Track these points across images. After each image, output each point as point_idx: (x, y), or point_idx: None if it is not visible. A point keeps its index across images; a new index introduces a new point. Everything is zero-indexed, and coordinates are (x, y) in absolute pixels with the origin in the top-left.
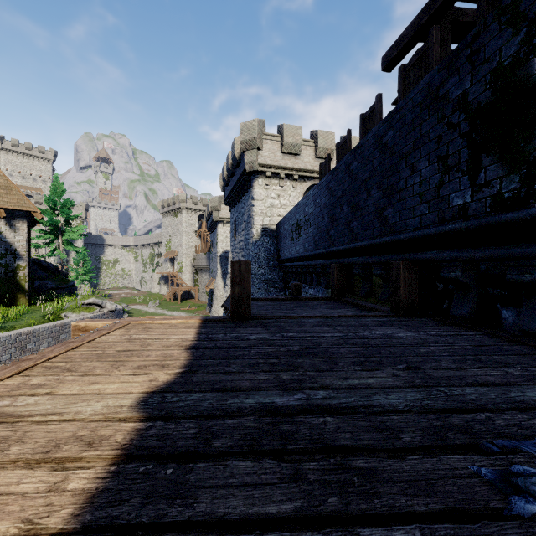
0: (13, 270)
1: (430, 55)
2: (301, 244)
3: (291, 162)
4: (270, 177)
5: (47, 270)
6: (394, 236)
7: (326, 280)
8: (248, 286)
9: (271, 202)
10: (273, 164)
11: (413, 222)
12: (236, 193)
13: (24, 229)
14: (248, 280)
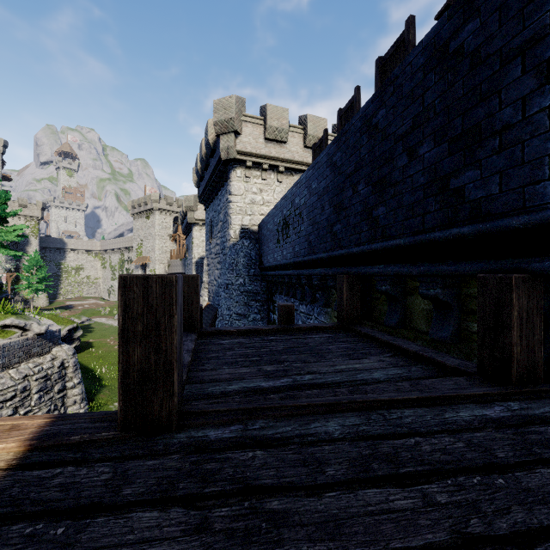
0: None
1: None
2: (290, 248)
3: (276, 151)
4: (251, 168)
5: None
6: (489, 223)
7: (324, 296)
8: (168, 340)
9: (252, 198)
10: (254, 152)
11: None
12: (211, 189)
13: None
14: (168, 324)
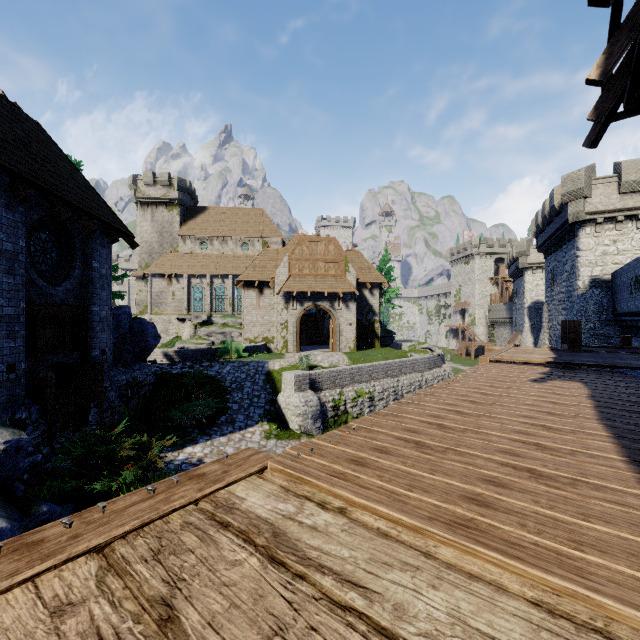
0: (372, 323)
1: None
2: None
3: (634, 201)
4: (602, 223)
5: None
6: None
7: None
8: (579, 333)
9: (603, 250)
10: (606, 209)
11: None
12: (554, 242)
13: (378, 295)
14: (579, 330)
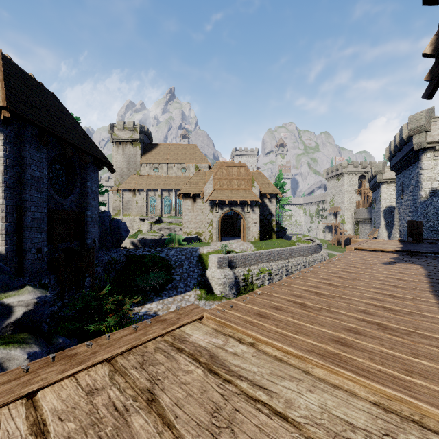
0: (271, 221)
1: None
2: None
3: None
4: None
5: None
6: None
7: None
8: (420, 230)
9: None
10: None
11: None
12: (403, 163)
13: (274, 202)
14: (420, 228)
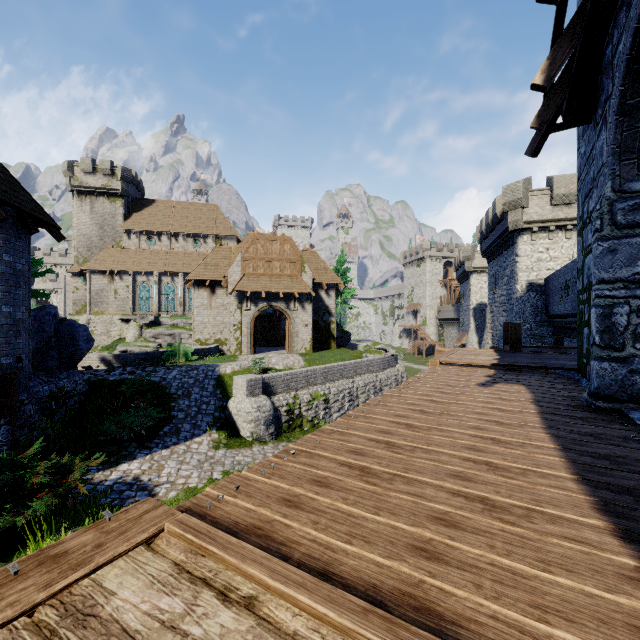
0: (329, 323)
1: None
2: (569, 303)
3: (564, 213)
4: (537, 232)
5: None
6: None
7: None
8: (519, 335)
9: (538, 256)
10: (540, 219)
11: None
12: (496, 248)
13: (334, 295)
14: (519, 332)
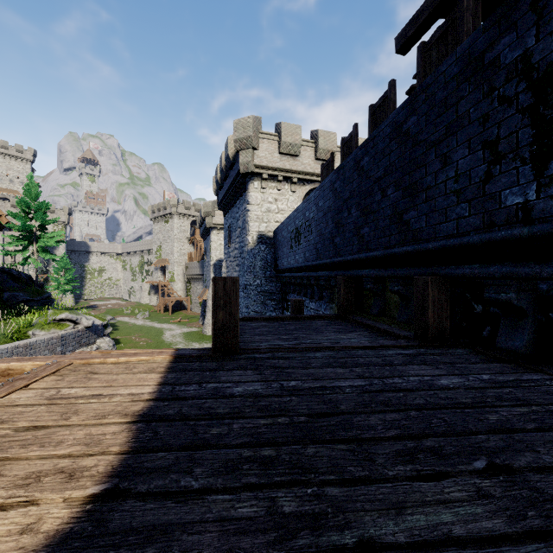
0: None
1: (460, 26)
2: (301, 253)
3: (290, 164)
4: (267, 180)
5: (19, 280)
6: (420, 245)
7: (329, 294)
8: (236, 309)
9: (268, 206)
10: (270, 165)
11: (445, 227)
12: (230, 197)
13: None
14: (236, 302)
